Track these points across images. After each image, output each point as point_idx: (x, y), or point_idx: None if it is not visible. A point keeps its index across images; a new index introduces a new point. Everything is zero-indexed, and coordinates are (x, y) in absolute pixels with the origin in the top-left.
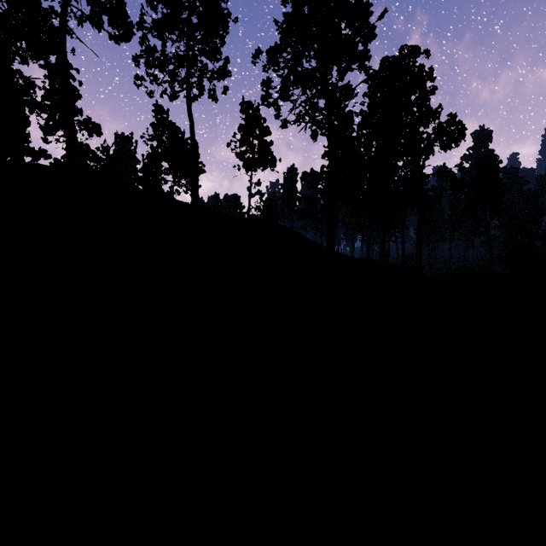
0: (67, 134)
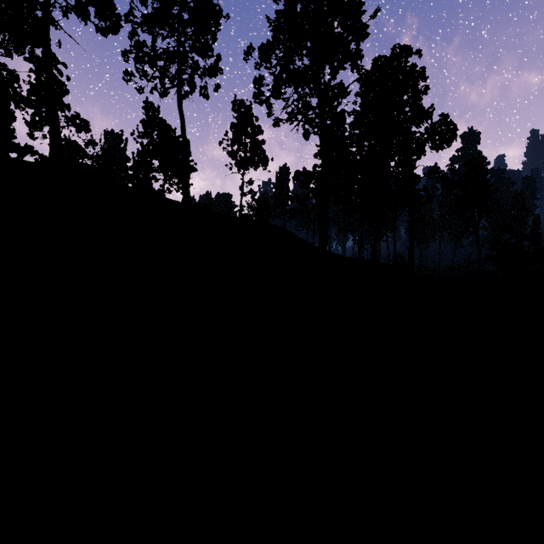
0: (51, 128)
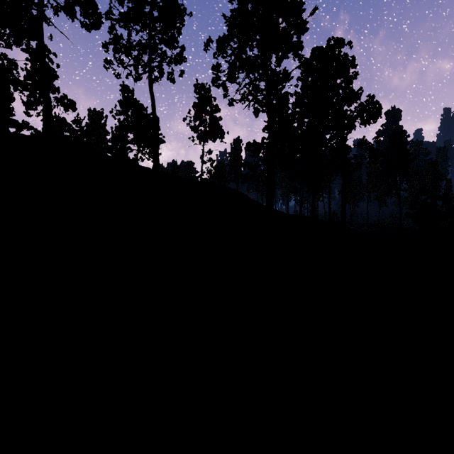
0: (44, 107)
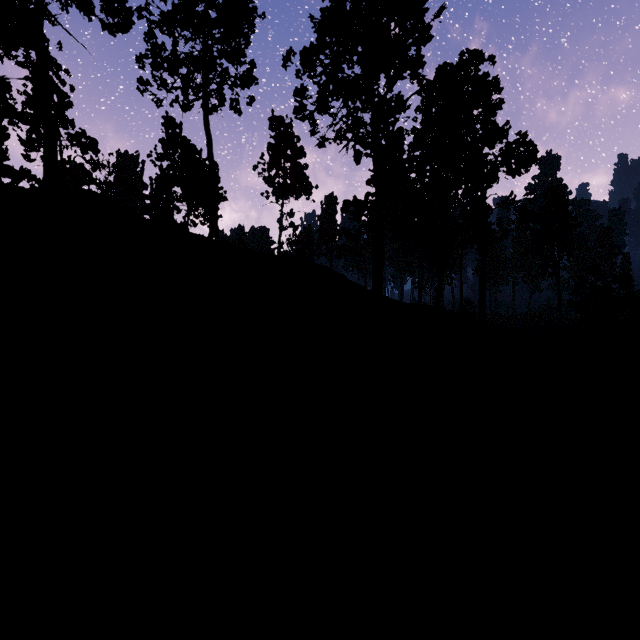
0: (45, 145)
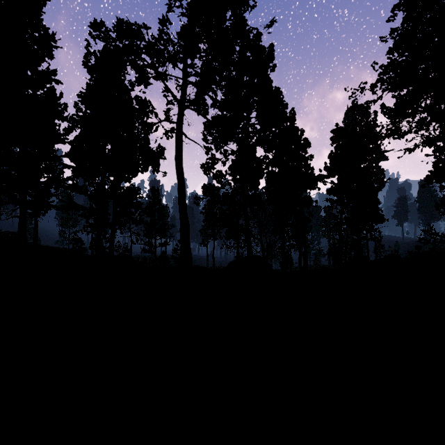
0: None
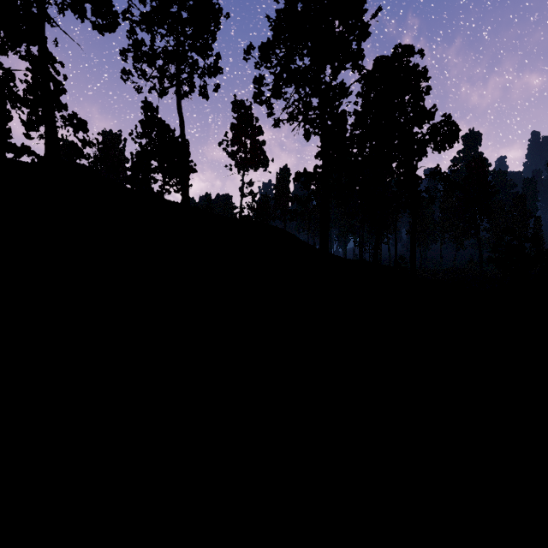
0: (46, 127)
